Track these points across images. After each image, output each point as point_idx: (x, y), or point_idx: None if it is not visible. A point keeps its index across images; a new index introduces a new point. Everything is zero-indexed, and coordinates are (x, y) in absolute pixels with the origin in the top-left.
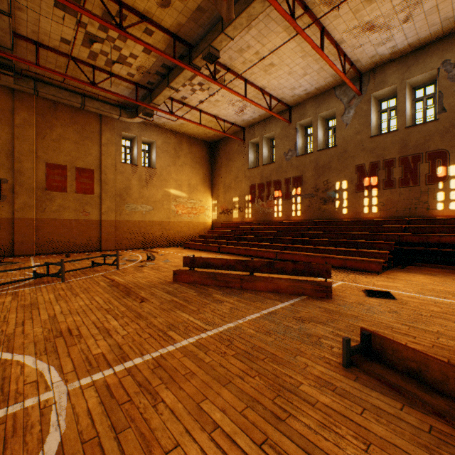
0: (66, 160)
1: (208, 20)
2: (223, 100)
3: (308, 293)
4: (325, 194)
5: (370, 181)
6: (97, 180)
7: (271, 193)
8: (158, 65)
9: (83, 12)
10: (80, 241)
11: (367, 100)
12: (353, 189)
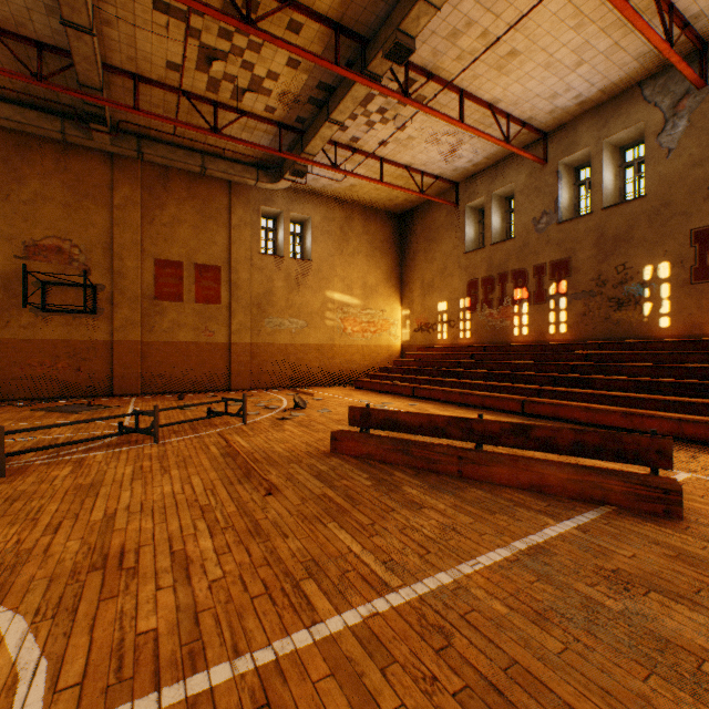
0: (182, 253)
1: None
2: (421, 136)
3: (615, 501)
4: (619, 290)
5: None
6: (224, 283)
7: (507, 292)
8: (312, 85)
9: (189, 3)
10: (201, 375)
11: None
12: (685, 278)
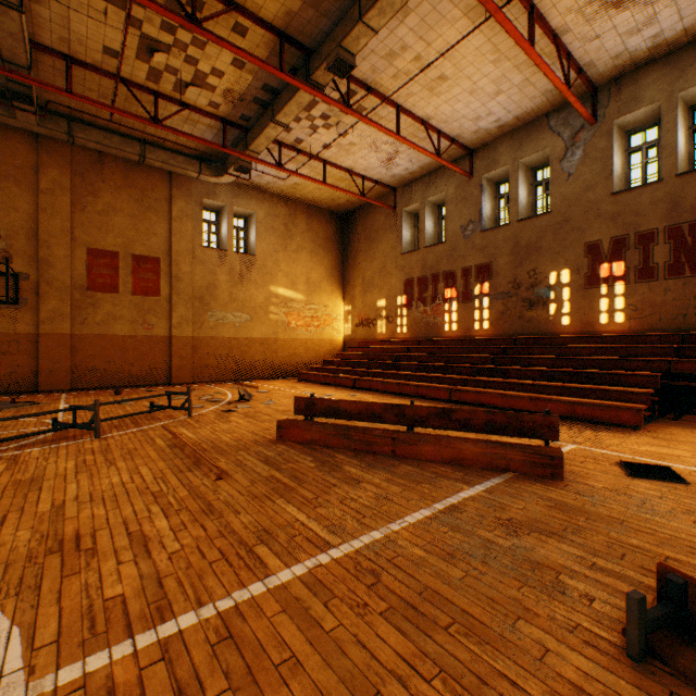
0: (118, 243)
1: (337, 4)
2: (361, 143)
3: (516, 469)
4: (531, 292)
5: (610, 269)
6: (164, 275)
7: (439, 291)
8: (257, 86)
9: None
10: (139, 369)
11: (607, 132)
12: (581, 283)
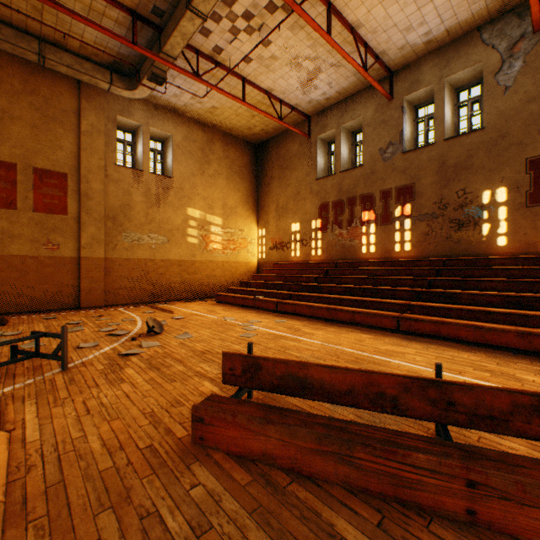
0: (15, 154)
1: None
2: (283, 56)
3: None
4: (460, 213)
5: None
6: (72, 192)
7: (355, 214)
8: None
9: None
10: (42, 293)
11: None
12: (521, 201)
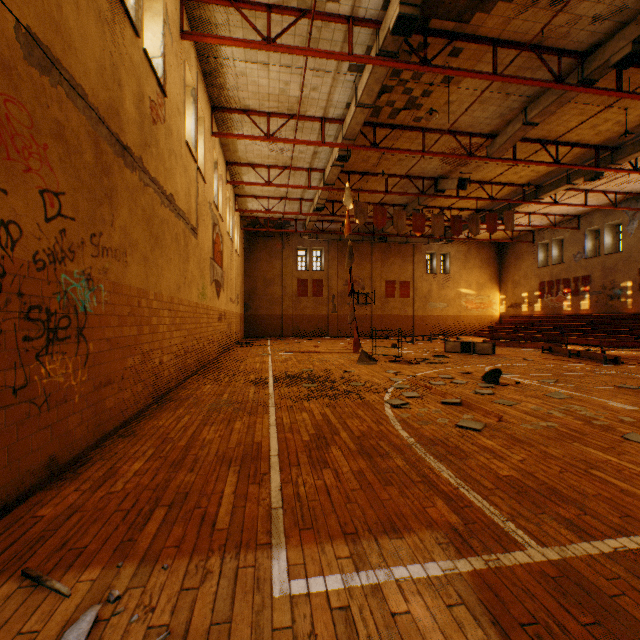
0: (394, 277)
1: (499, 202)
2: None
3: None
4: (611, 292)
5: None
6: (411, 288)
7: (559, 289)
8: (463, 218)
9: None
10: (402, 329)
11: None
12: (636, 288)
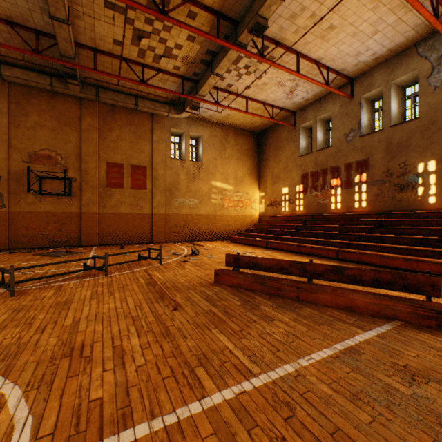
0: (123, 158)
1: None
2: (271, 82)
3: (403, 318)
4: (401, 179)
5: None
6: (148, 176)
7: (327, 181)
8: (203, 52)
9: (126, 2)
10: (134, 233)
11: None
12: None
